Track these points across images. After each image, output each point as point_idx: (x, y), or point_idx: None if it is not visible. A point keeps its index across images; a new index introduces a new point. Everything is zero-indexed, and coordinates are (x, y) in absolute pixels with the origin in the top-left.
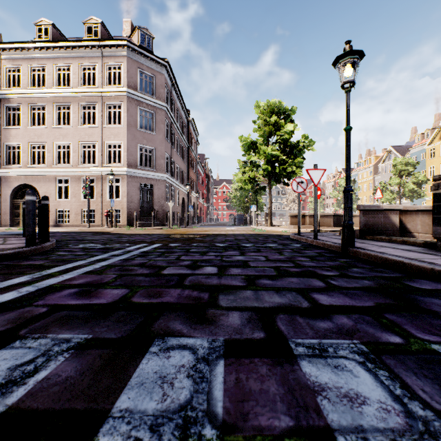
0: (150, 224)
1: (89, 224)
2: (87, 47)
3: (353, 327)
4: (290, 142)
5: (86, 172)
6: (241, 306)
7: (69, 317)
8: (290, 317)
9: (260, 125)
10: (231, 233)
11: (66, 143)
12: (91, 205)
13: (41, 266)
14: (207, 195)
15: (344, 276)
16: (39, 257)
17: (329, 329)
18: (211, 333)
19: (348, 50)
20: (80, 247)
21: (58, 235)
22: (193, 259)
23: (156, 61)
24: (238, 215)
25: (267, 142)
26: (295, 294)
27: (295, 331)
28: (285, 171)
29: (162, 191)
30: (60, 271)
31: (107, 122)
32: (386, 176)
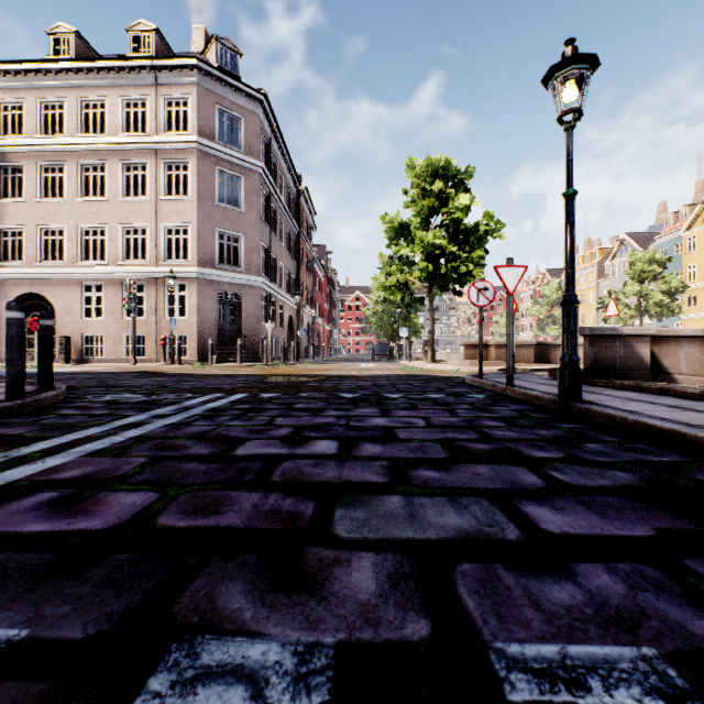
0: (236, 359)
1: (135, 359)
2: (132, 70)
3: (628, 602)
4: (464, 225)
5: (131, 274)
6: (379, 537)
7: (5, 570)
8: (484, 569)
9: (416, 197)
10: (368, 375)
11: (98, 226)
12: (140, 328)
13: (17, 438)
14: (329, 311)
15: (576, 461)
16: (24, 420)
17: (575, 609)
18: (308, 623)
19: (571, 55)
20: (105, 399)
21: (80, 377)
22: (296, 424)
23: (245, 93)
24: (380, 343)
25: (427, 224)
26: (489, 505)
27: (499, 616)
28: (456, 273)
29: (255, 304)
30: (45, 451)
31: (165, 192)
32: (618, 281)
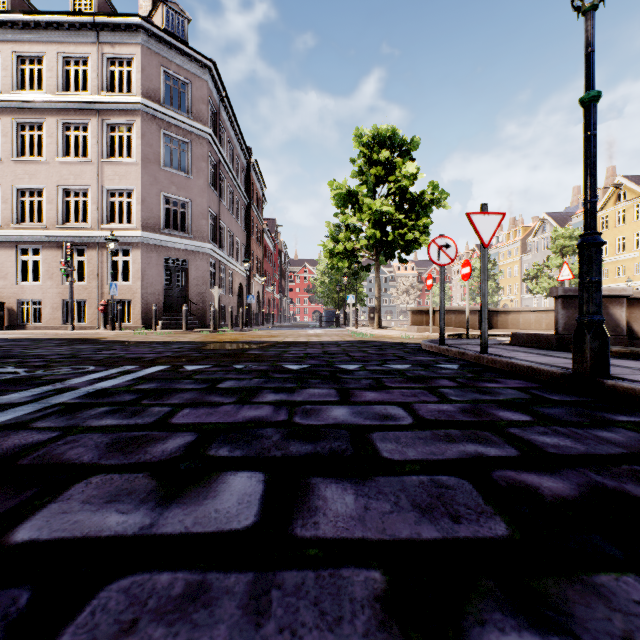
0: (182, 326)
1: (72, 326)
2: (72, 26)
3: None
4: (410, 194)
5: (71, 237)
6: None
7: None
8: None
9: (363, 167)
10: (316, 341)
11: (35, 187)
12: (80, 293)
13: None
14: (279, 281)
15: None
16: None
17: None
18: None
19: None
20: None
21: None
22: (205, 422)
23: (192, 58)
24: (327, 311)
25: (373, 194)
26: None
27: None
28: (403, 240)
29: (203, 271)
30: None
31: (107, 153)
32: (539, 256)
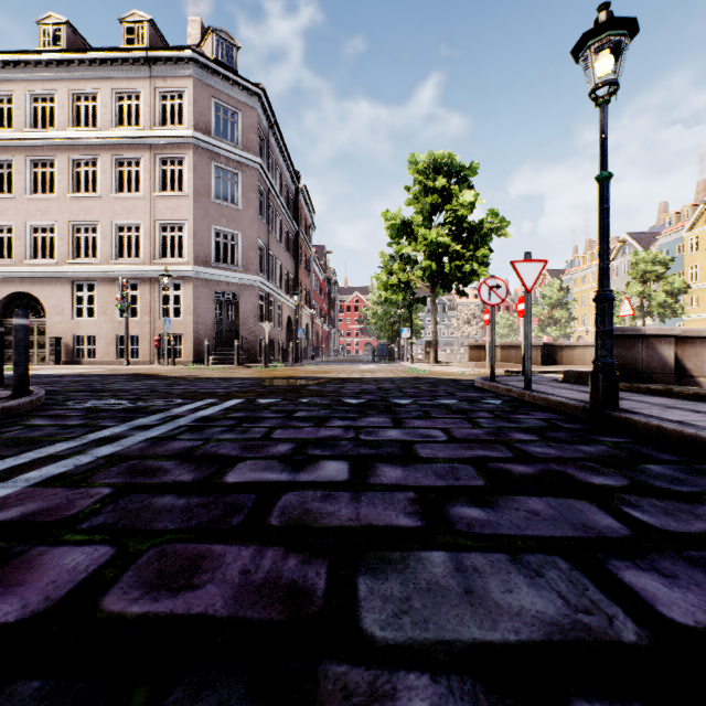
0: (233, 361)
1: (127, 361)
2: (125, 62)
3: None
4: (468, 223)
5: (124, 272)
6: (430, 638)
7: None
8: None
9: (418, 194)
10: (371, 377)
11: (90, 223)
12: (133, 328)
13: None
14: (328, 312)
15: (649, 492)
16: None
17: None
18: None
19: (608, 18)
20: (86, 406)
21: (66, 380)
22: (298, 437)
23: (242, 87)
24: (380, 344)
25: (429, 222)
26: (570, 570)
27: None
28: (460, 271)
29: (253, 304)
30: None
31: (159, 188)
32: (619, 282)
